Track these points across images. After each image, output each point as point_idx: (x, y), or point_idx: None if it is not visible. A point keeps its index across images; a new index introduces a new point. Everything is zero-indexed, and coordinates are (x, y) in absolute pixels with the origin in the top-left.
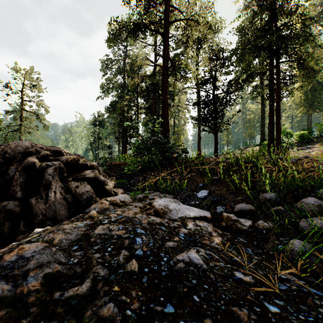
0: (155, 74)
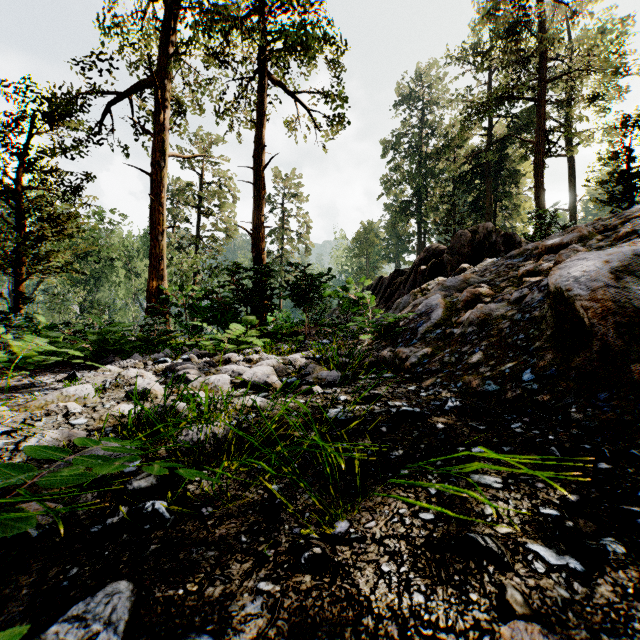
0: (489, 147)
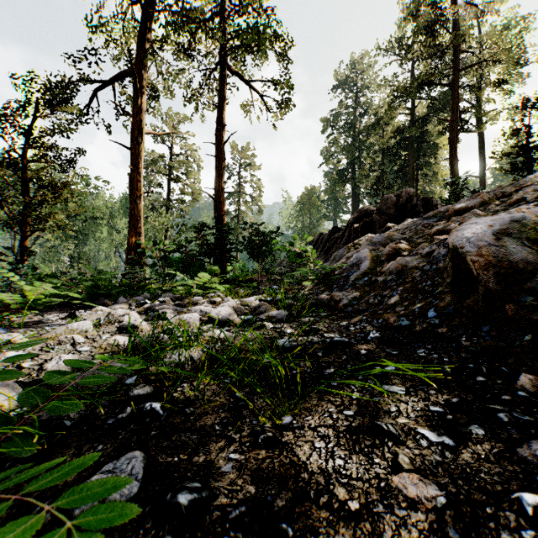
0: (412, 124)
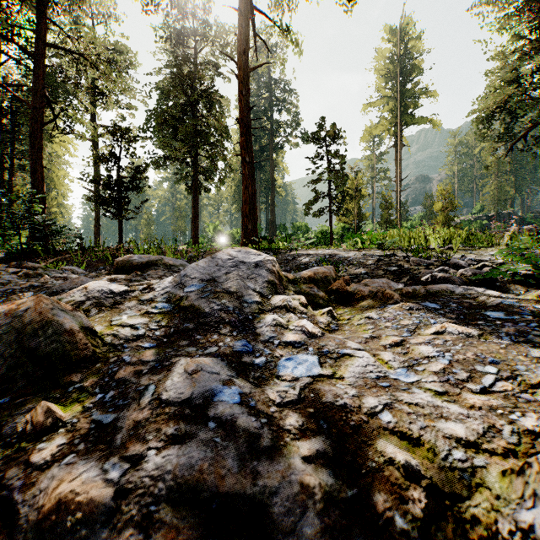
0: None
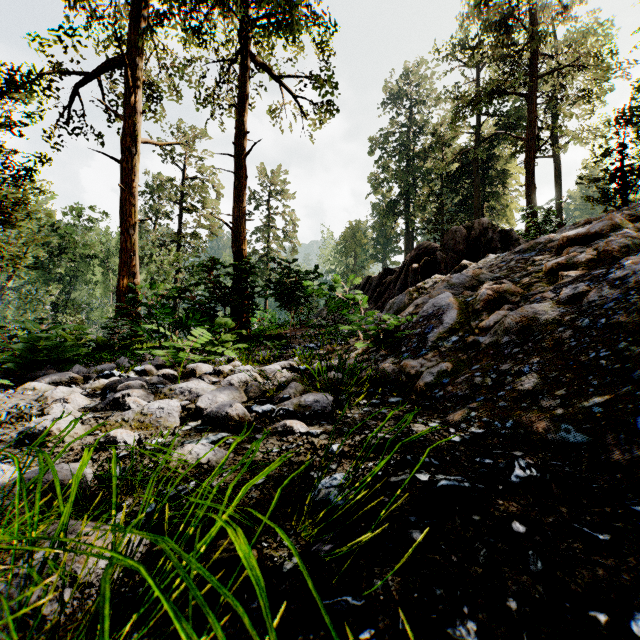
0: (477, 146)
